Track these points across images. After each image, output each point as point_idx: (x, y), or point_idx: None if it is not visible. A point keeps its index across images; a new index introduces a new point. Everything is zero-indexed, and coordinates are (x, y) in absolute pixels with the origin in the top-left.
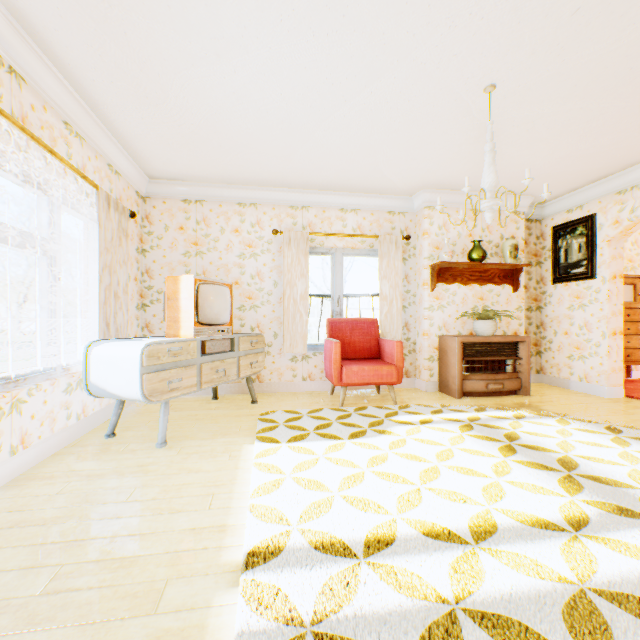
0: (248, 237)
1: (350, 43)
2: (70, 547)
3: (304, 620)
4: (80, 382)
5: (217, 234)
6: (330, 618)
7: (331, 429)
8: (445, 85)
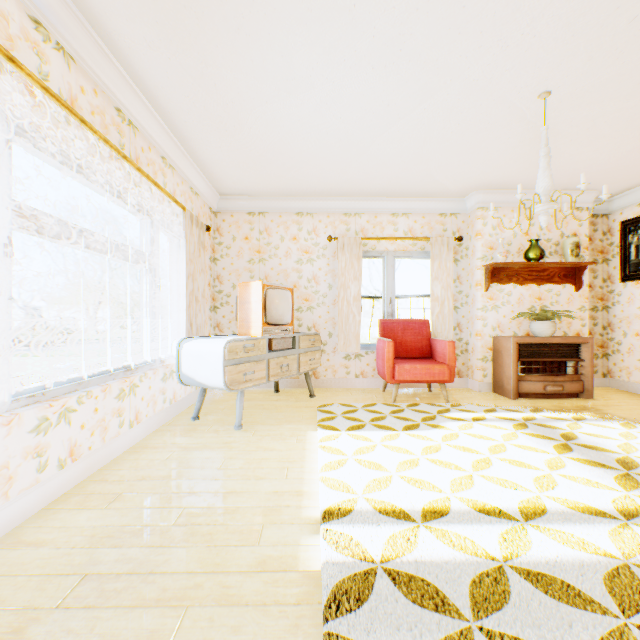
0: (305, 244)
1: (405, 71)
2: (186, 496)
3: (374, 560)
4: (172, 372)
5: (277, 242)
6: (395, 560)
7: (385, 422)
8: (498, 96)
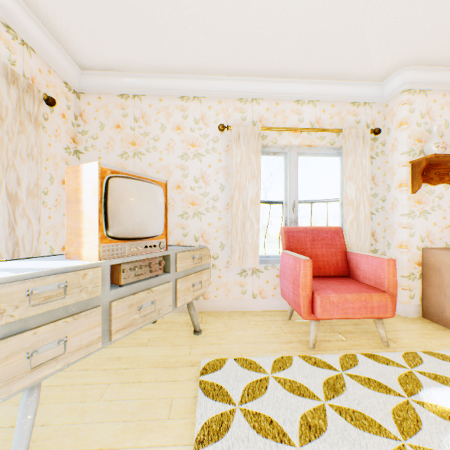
0: (191, 135)
1: None
2: None
3: None
4: None
5: (157, 132)
6: None
7: (329, 432)
8: None
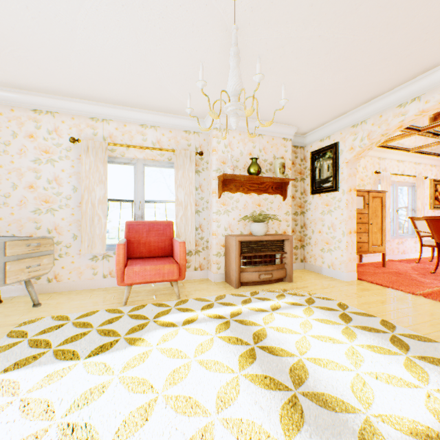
0: (45, 143)
1: None
2: None
3: None
4: None
5: (8, 138)
6: None
7: (83, 341)
8: None
